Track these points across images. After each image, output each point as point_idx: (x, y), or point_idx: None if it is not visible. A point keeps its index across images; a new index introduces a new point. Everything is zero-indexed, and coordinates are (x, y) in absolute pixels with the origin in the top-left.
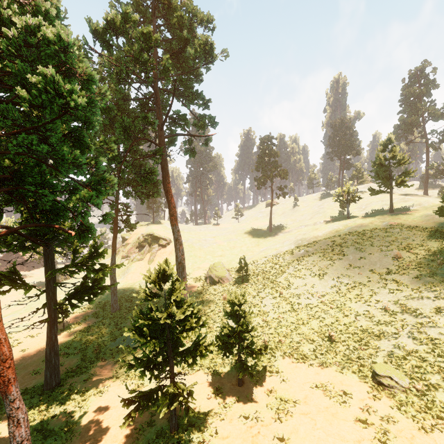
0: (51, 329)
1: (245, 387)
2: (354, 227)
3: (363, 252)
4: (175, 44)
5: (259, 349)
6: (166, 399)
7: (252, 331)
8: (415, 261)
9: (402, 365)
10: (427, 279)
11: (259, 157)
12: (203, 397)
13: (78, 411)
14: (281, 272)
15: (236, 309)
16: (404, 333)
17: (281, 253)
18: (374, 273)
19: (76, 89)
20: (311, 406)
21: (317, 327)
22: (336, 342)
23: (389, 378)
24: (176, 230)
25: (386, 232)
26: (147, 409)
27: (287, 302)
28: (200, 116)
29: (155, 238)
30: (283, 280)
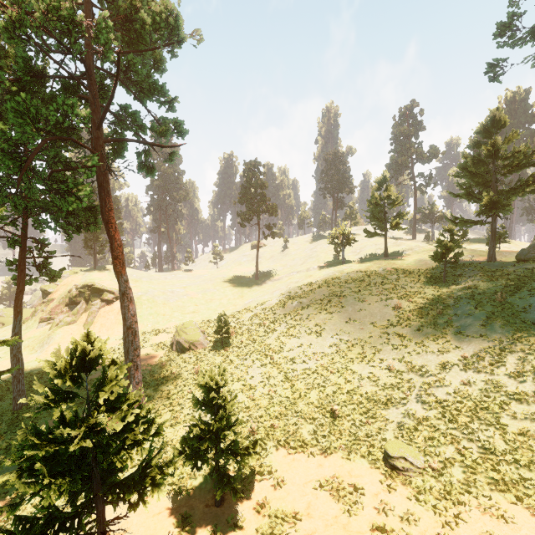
0: None
1: (226, 506)
2: (351, 274)
3: (363, 303)
4: (123, 5)
5: (246, 448)
6: None
7: (235, 425)
8: (415, 311)
9: (414, 439)
10: (429, 331)
11: (243, 186)
12: None
13: None
14: (271, 331)
15: (212, 396)
16: (412, 397)
17: (270, 306)
18: (376, 327)
19: None
20: (316, 519)
21: (317, 399)
22: (339, 417)
23: (403, 459)
24: (123, 280)
25: (384, 279)
26: None
27: (280, 370)
28: (163, 120)
29: (96, 290)
30: (274, 341)
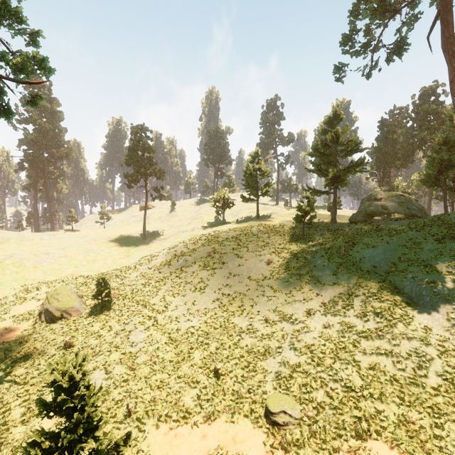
0: None
1: None
2: (231, 233)
3: (241, 259)
4: None
5: (115, 448)
6: None
7: (97, 429)
8: (284, 265)
9: (291, 388)
10: (296, 282)
11: (130, 149)
12: None
13: None
14: (156, 290)
15: (62, 398)
16: (286, 345)
17: (156, 265)
18: (253, 280)
19: None
20: None
21: (201, 359)
22: (223, 375)
23: (283, 413)
24: None
25: (258, 237)
26: None
27: (163, 331)
28: (21, 54)
29: None
30: (158, 301)
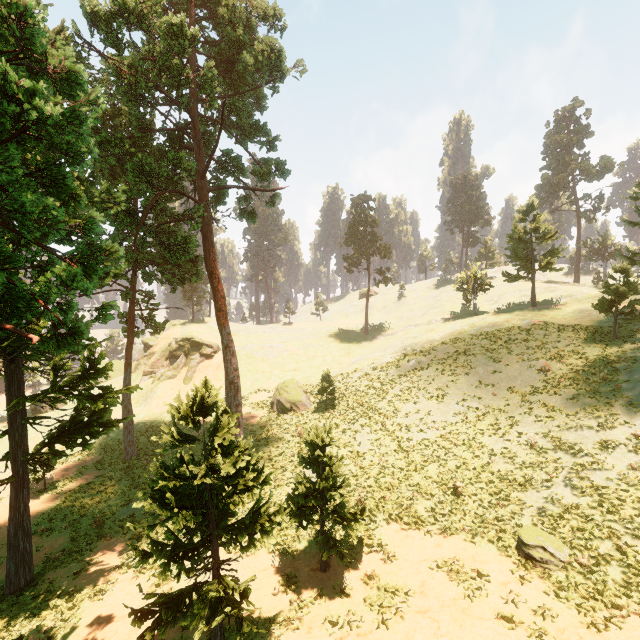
0: (18, 494)
1: (332, 572)
2: (485, 328)
3: (498, 363)
4: (225, 48)
5: (353, 514)
6: (204, 606)
7: (342, 487)
8: (569, 376)
9: (559, 528)
10: (587, 401)
11: (350, 225)
12: (267, 593)
13: (61, 628)
14: (382, 394)
15: (317, 453)
16: (558, 480)
17: (382, 365)
18: (514, 393)
19: (43, 90)
20: (431, 598)
21: (436, 474)
22: (463, 496)
23: (542, 549)
24: (226, 333)
25: (529, 335)
26: (173, 625)
27: (392, 438)
28: (264, 161)
29: (195, 344)
30: (386, 405)
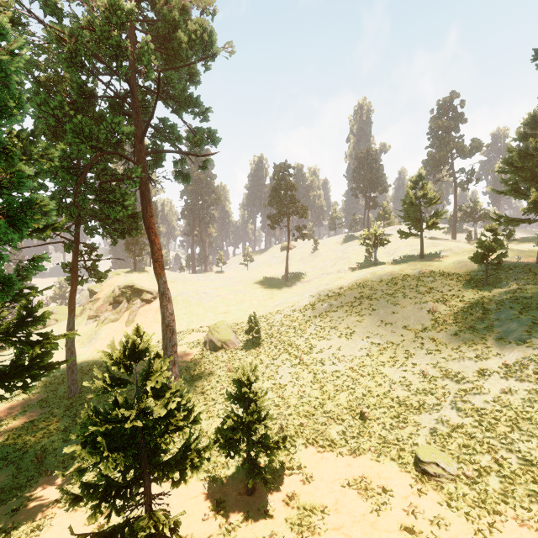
0: None
1: (257, 495)
2: (384, 276)
3: (396, 306)
4: (162, 26)
5: (276, 442)
6: None
7: (266, 419)
8: (452, 315)
9: (448, 446)
10: (467, 337)
11: (273, 189)
12: (197, 519)
13: None
14: (300, 332)
15: (244, 390)
16: (446, 403)
17: (300, 308)
18: (409, 330)
19: None
20: (343, 515)
21: (346, 401)
22: (369, 420)
23: (435, 464)
24: (162, 281)
25: (419, 281)
26: None
27: (309, 371)
28: (197, 130)
29: (137, 291)
30: (303, 342)
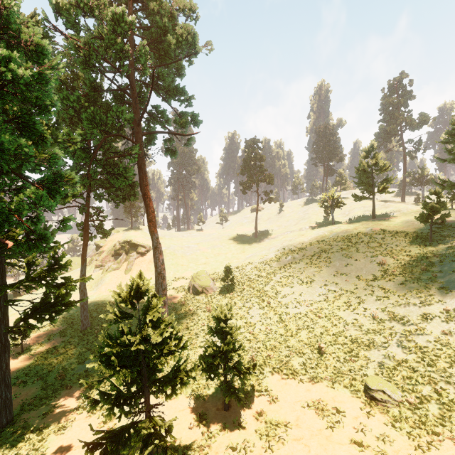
0: (1, 357)
1: (232, 411)
2: (340, 233)
3: (350, 259)
4: (154, 31)
5: (247, 369)
6: (139, 440)
7: (239, 349)
8: (399, 267)
9: (393, 377)
10: (412, 286)
11: (244, 160)
12: (185, 427)
13: None
14: (268, 281)
15: (221, 325)
16: (393, 342)
17: (267, 260)
18: (361, 280)
19: (16, 57)
20: (303, 429)
21: (306, 338)
22: (326, 354)
23: (382, 392)
24: (155, 237)
25: (371, 238)
26: (116, 454)
27: (275, 313)
28: (182, 114)
29: (133, 245)
30: (270, 289)
